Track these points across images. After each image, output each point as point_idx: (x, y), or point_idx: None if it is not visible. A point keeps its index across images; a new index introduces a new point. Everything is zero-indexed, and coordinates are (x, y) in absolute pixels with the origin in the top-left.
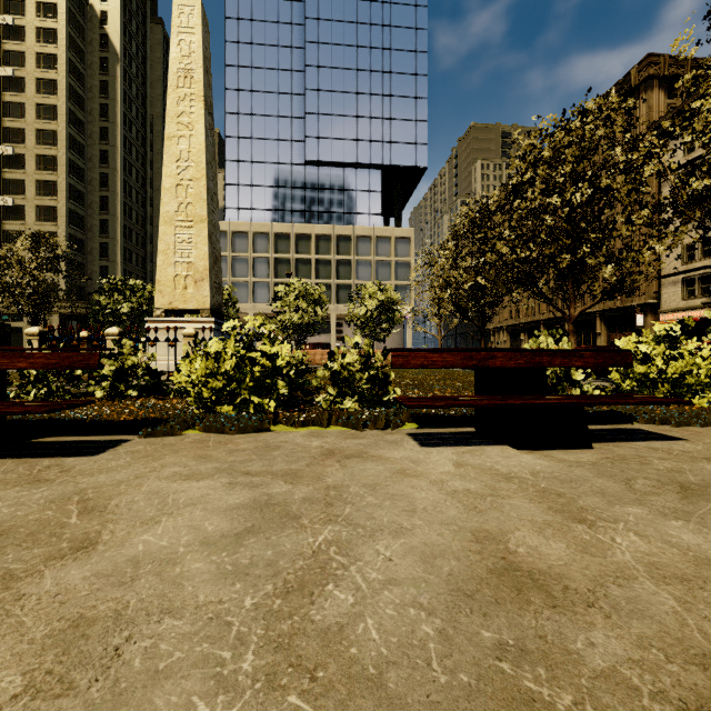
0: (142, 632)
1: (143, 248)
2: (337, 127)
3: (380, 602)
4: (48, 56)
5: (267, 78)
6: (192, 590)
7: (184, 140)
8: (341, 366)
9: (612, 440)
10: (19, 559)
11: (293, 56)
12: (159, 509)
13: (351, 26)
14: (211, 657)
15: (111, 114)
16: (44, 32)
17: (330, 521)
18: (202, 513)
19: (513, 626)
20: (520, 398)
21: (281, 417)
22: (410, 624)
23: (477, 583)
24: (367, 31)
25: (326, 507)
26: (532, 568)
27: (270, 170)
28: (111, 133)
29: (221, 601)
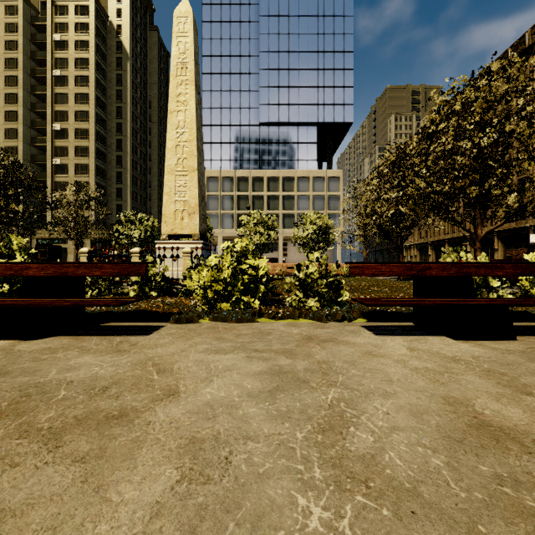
0: (237, 449)
1: (145, 191)
2: (283, 96)
3: (393, 441)
4: (83, 59)
5: (231, 63)
6: (257, 425)
7: (181, 113)
8: (305, 274)
9: (531, 334)
10: (135, 399)
11: (251, 45)
12: (208, 372)
13: (294, 19)
14: (291, 468)
15: (124, 97)
16: (80, 43)
17: (331, 385)
18: (239, 376)
19: (502, 464)
20: (454, 300)
21: (263, 311)
22: (422, 457)
23: (461, 433)
24: (306, 22)
25: (323, 375)
26: (501, 425)
27: (234, 131)
28: (124, 111)
29: (280, 433)
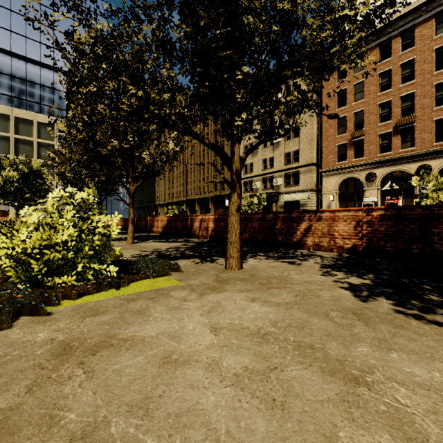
0: None
1: None
2: (17, 23)
3: None
4: None
5: None
6: None
7: None
8: None
9: None
10: None
11: None
12: None
13: None
14: None
15: None
16: None
17: None
18: None
19: None
20: None
21: None
22: None
23: None
24: None
25: None
26: None
27: None
28: None
29: None
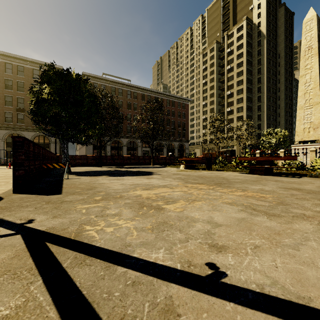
0: None
1: (275, 112)
2: None
3: None
4: (240, 54)
5: None
6: None
7: (308, 74)
8: None
9: None
10: (303, 183)
11: None
12: None
13: None
14: None
15: (262, 62)
16: (239, 46)
17: None
18: None
19: None
20: None
21: None
22: None
23: None
24: None
25: None
26: None
27: None
28: (262, 69)
29: None
